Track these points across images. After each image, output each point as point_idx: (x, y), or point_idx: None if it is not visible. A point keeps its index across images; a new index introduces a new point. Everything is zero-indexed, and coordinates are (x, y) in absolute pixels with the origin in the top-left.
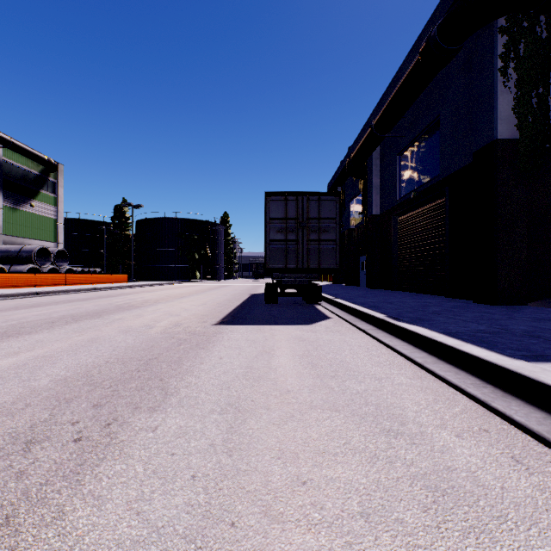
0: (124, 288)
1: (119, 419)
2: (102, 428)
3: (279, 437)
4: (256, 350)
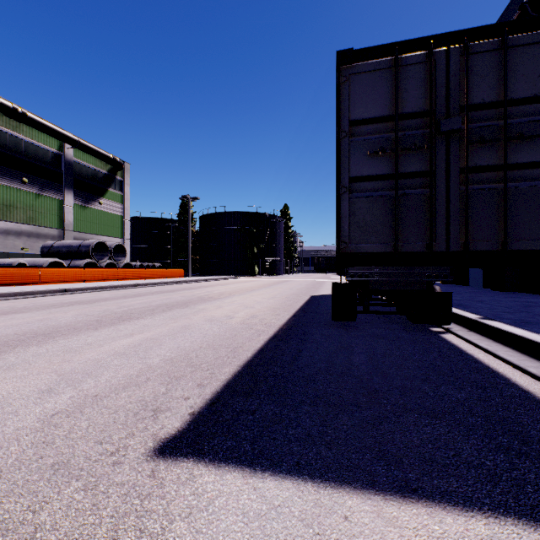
0: (171, 284)
1: None
2: None
3: None
4: None
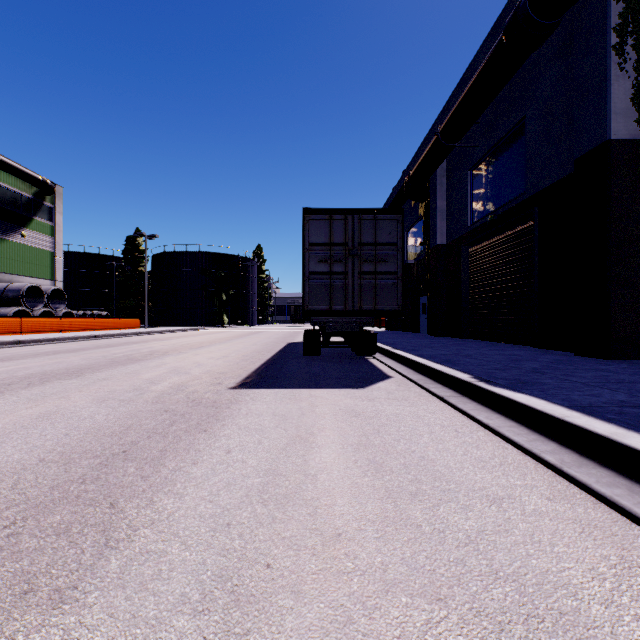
0: (133, 336)
1: None
2: None
3: None
4: (287, 435)
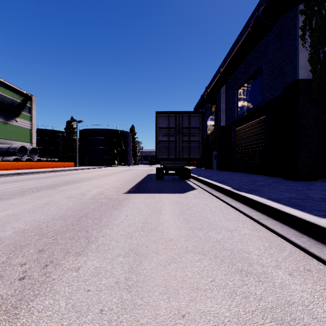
0: (71, 170)
1: (54, 261)
2: (41, 268)
3: (164, 276)
4: (150, 210)
